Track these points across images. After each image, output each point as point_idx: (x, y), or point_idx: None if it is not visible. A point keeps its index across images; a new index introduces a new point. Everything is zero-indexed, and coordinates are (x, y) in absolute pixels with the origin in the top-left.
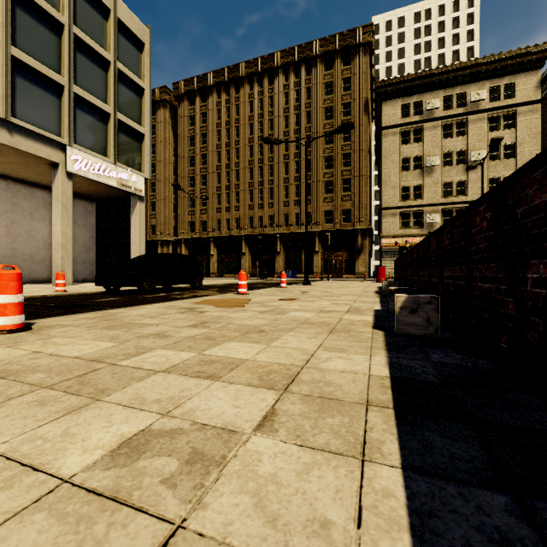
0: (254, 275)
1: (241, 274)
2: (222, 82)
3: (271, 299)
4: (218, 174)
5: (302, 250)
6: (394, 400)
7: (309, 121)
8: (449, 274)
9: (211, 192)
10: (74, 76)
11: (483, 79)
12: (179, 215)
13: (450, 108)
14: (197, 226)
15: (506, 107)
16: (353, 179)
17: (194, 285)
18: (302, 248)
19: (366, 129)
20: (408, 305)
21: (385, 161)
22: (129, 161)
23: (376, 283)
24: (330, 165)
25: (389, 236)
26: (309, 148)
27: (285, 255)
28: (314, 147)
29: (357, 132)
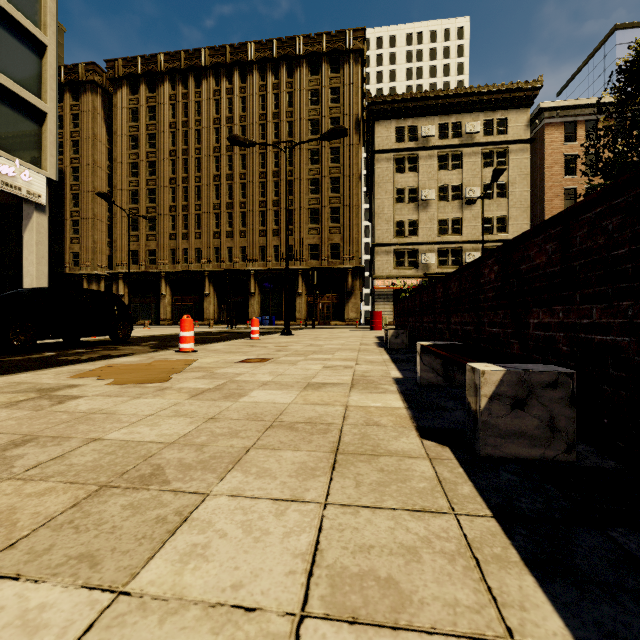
0: (221, 322)
1: (184, 321)
2: (178, 69)
3: (228, 361)
4: (172, 190)
5: (282, 292)
6: None
7: (291, 134)
8: (550, 321)
9: (162, 213)
10: None
11: (477, 111)
12: (115, 241)
13: (446, 138)
14: (141, 256)
15: (499, 143)
16: (342, 208)
17: (116, 338)
18: (282, 288)
19: (357, 151)
20: (508, 391)
21: (379, 190)
22: (18, 150)
23: (371, 331)
24: (316, 189)
25: (382, 277)
26: (291, 166)
27: (261, 297)
28: (297, 166)
29: (347, 153)
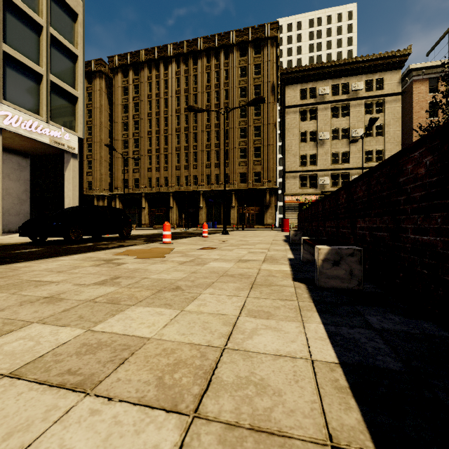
0: (180, 226)
1: (165, 225)
2: (153, 59)
3: (192, 248)
4: (149, 139)
5: (221, 205)
6: (369, 427)
7: (227, 98)
8: (364, 225)
9: (143, 154)
10: (4, 35)
11: (361, 74)
12: (113, 173)
13: (337, 95)
14: (130, 183)
15: (377, 96)
16: (262, 147)
17: (123, 235)
18: (221, 203)
19: (273, 107)
20: (331, 257)
21: (288, 133)
22: (62, 121)
23: (282, 232)
24: (244, 135)
25: (291, 194)
26: (227, 120)
27: (207, 209)
28: (231, 119)
29: (266, 109)
